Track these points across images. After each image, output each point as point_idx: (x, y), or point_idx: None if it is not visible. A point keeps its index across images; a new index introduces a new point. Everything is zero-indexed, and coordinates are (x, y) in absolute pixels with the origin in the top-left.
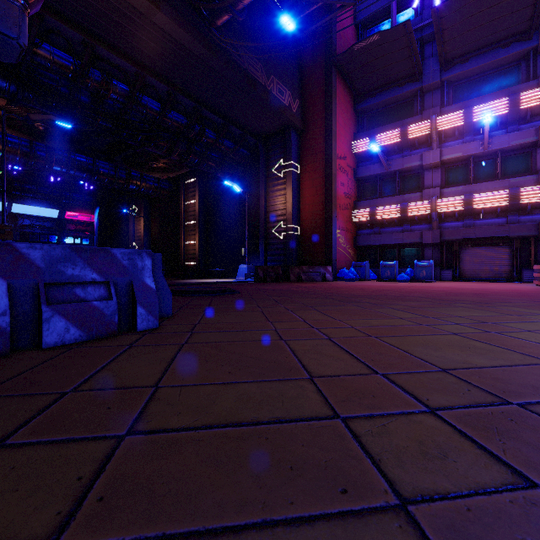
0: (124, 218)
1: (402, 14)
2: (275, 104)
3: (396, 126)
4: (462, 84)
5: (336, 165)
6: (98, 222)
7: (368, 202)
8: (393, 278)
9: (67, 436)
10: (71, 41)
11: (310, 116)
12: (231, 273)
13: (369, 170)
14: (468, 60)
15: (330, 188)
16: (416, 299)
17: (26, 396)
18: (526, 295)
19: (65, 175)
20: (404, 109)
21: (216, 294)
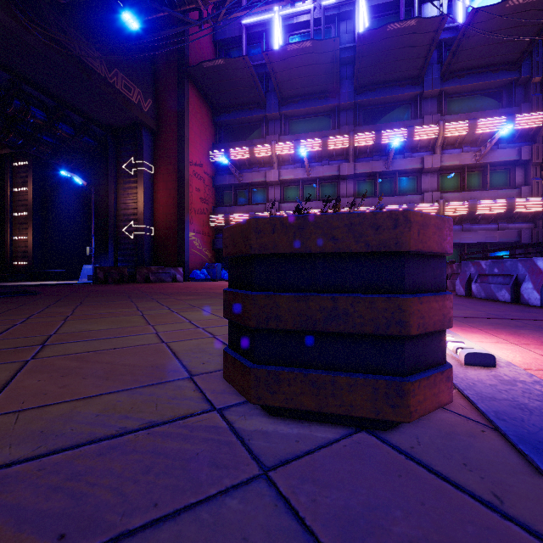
0: None
1: (252, 47)
2: (119, 99)
3: (247, 144)
4: (296, 120)
5: (189, 171)
6: None
7: (224, 208)
8: None
9: None
10: None
11: (164, 118)
12: (77, 275)
13: (225, 180)
14: (298, 102)
15: (182, 192)
16: (204, 294)
17: None
18: None
19: None
20: (254, 130)
21: None
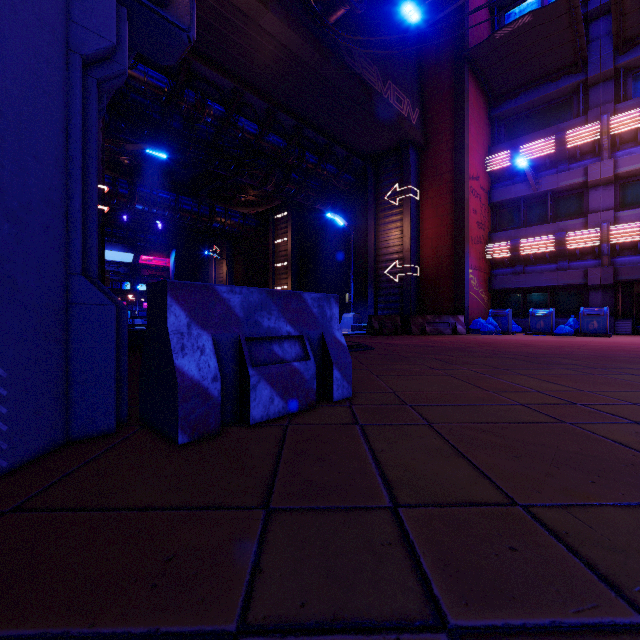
0: (203, 262)
1: None
2: (393, 115)
3: (548, 134)
4: None
5: (468, 188)
6: (174, 266)
7: (507, 233)
8: (549, 330)
9: (542, 617)
10: None
11: (433, 127)
12: None
13: (508, 193)
14: None
15: (461, 217)
16: (636, 360)
17: (342, 512)
18: None
19: (147, 214)
20: (559, 110)
21: (350, 350)
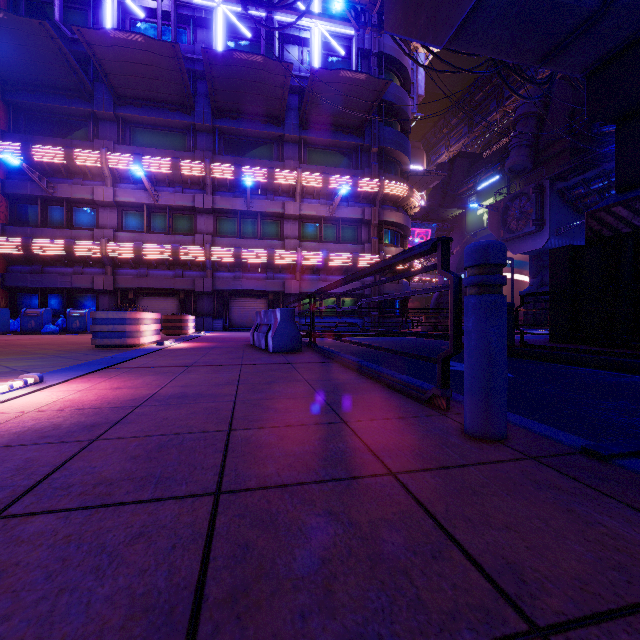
0: None
1: (75, 12)
2: None
3: (64, 144)
4: (140, 129)
5: None
6: None
7: (23, 229)
8: (40, 329)
9: None
10: None
11: None
12: None
13: (25, 188)
14: (141, 106)
15: None
16: None
17: None
18: (82, 343)
19: None
20: (78, 127)
21: None
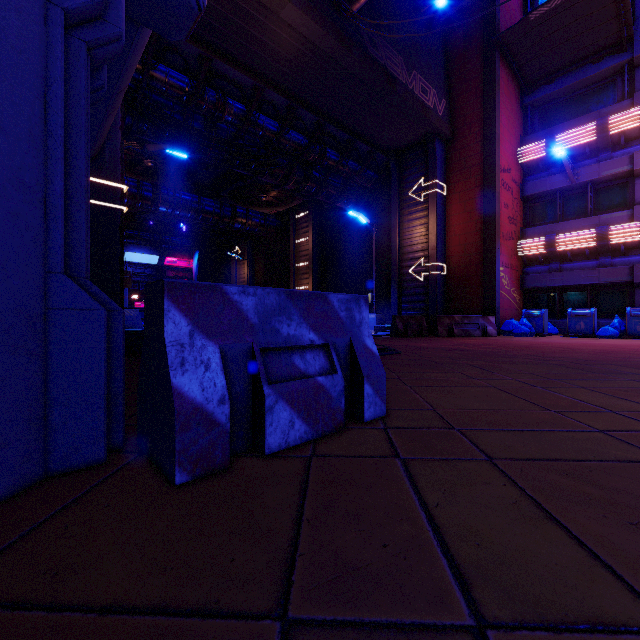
0: (225, 262)
1: None
2: (418, 106)
3: (588, 120)
4: None
5: (499, 181)
6: (197, 267)
7: (542, 228)
8: (590, 332)
9: None
10: (187, 58)
11: (460, 118)
12: None
13: (543, 185)
14: None
15: (491, 211)
16: None
17: (400, 637)
18: None
19: (170, 216)
20: (600, 94)
21: None
